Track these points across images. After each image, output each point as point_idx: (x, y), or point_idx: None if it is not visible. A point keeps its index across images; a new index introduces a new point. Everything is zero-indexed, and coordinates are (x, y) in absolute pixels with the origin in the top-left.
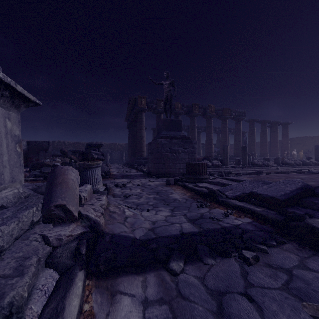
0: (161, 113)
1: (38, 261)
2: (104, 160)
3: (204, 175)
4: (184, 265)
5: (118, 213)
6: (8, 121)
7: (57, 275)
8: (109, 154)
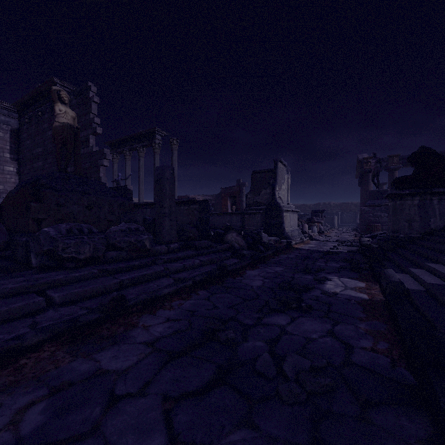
0: (395, 170)
1: (303, 235)
2: (331, 223)
3: (376, 231)
4: (326, 241)
5: (318, 236)
6: (296, 216)
7: (305, 238)
8: (338, 216)
